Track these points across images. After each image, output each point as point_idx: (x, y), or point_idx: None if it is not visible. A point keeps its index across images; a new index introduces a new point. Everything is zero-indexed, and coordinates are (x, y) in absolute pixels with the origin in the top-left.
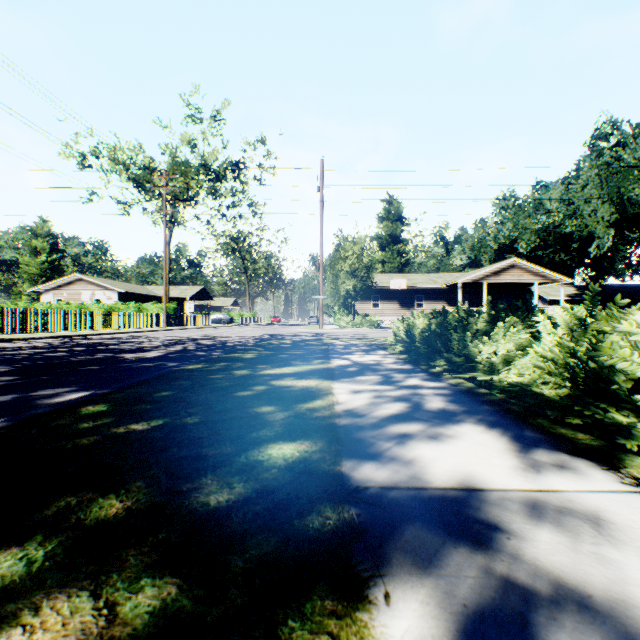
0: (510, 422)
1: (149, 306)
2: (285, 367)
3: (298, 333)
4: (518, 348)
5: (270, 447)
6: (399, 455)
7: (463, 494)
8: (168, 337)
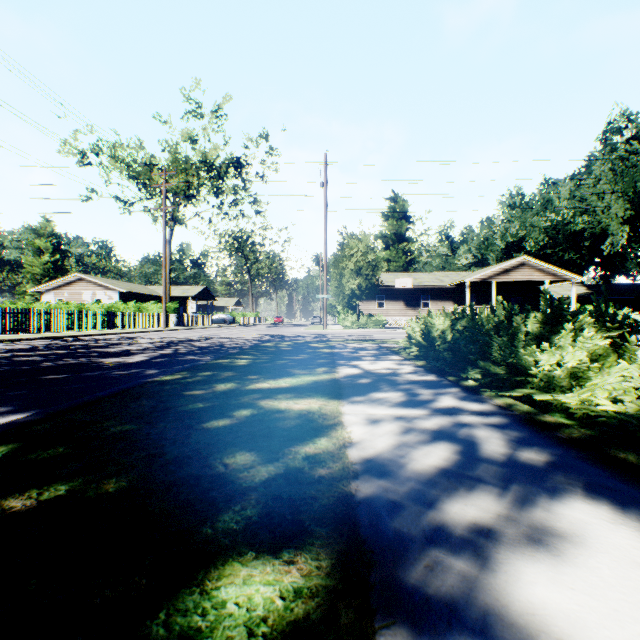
0: None
1: (149, 306)
2: (281, 378)
3: (301, 334)
4: (590, 358)
5: (227, 575)
6: (494, 608)
7: None
8: (163, 338)
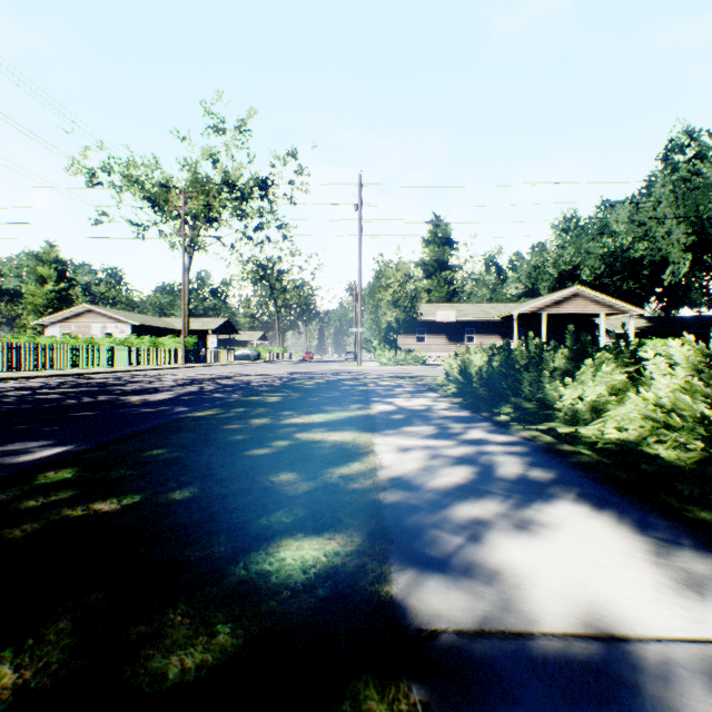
0: (622, 499)
1: (166, 340)
2: (315, 414)
3: (333, 371)
4: (610, 392)
5: (284, 545)
6: (477, 561)
7: (598, 651)
8: (184, 376)
